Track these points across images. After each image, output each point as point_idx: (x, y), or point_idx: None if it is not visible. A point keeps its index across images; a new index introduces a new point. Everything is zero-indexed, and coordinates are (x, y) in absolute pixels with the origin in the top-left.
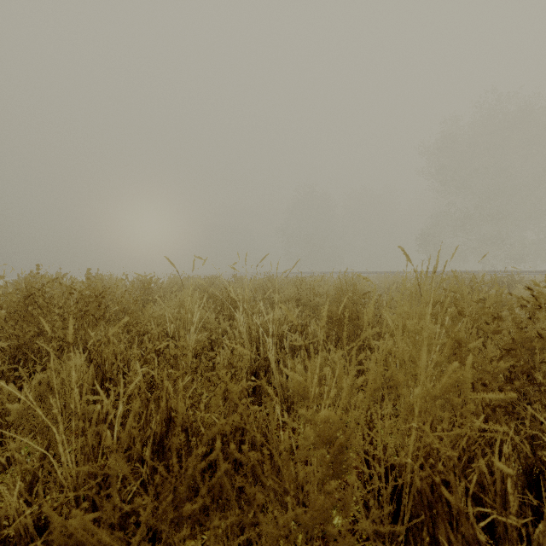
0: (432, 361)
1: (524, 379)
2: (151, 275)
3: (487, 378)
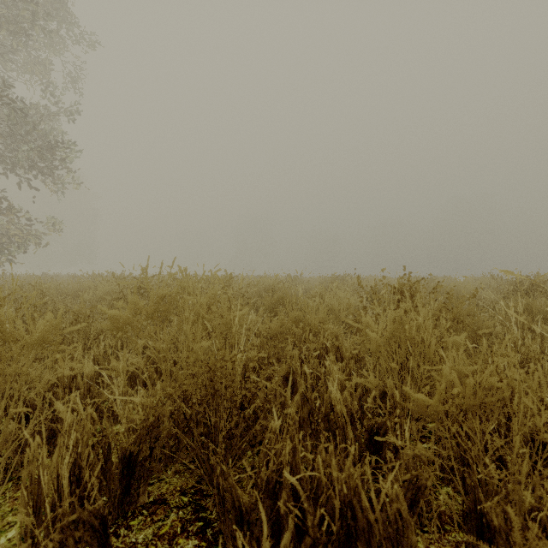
0: None
1: None
2: None
3: None
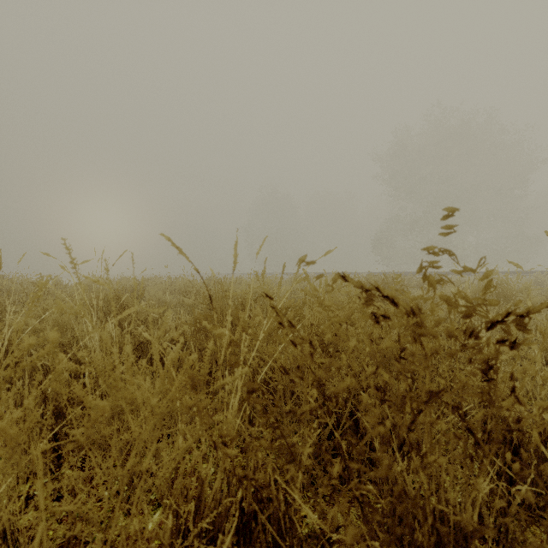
0: (282, 381)
1: (372, 403)
2: (102, 276)
3: (228, 436)
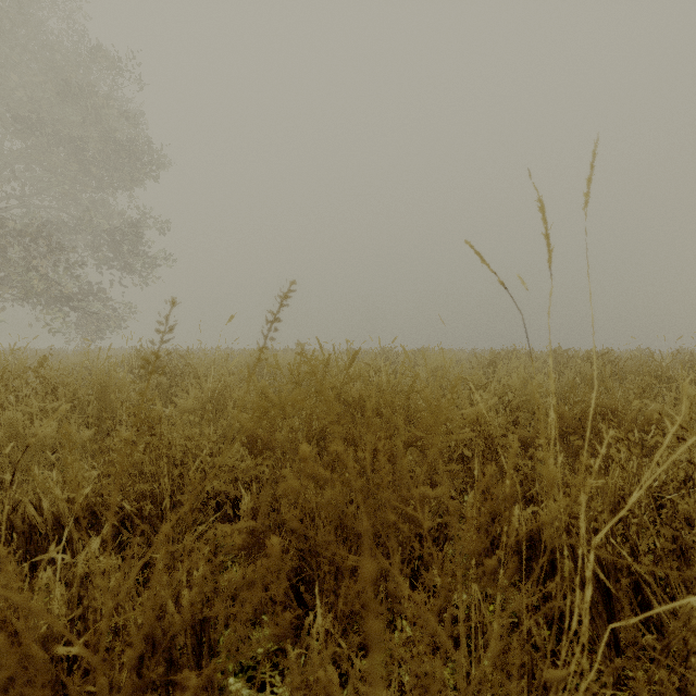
0: None
1: None
2: None
3: None
